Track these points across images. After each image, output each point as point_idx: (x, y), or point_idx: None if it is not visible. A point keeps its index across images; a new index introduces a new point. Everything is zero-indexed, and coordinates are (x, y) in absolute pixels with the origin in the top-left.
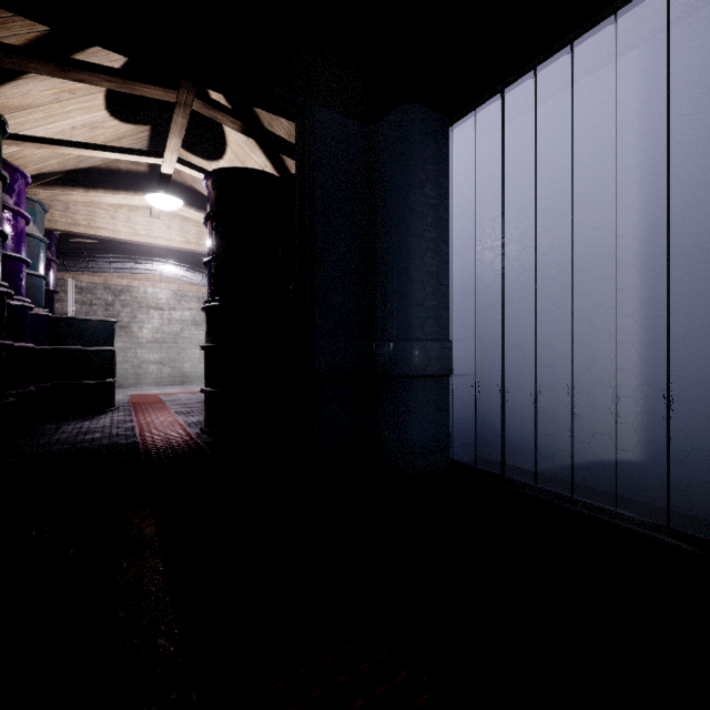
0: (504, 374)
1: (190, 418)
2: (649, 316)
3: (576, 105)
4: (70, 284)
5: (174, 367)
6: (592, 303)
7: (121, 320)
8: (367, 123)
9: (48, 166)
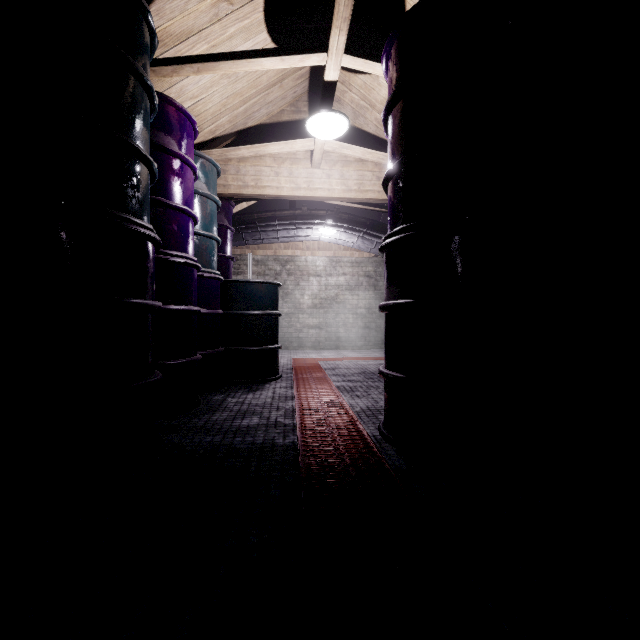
0: None
1: (356, 401)
2: None
3: None
4: (249, 258)
5: (330, 332)
6: None
7: (287, 287)
8: None
9: (220, 127)
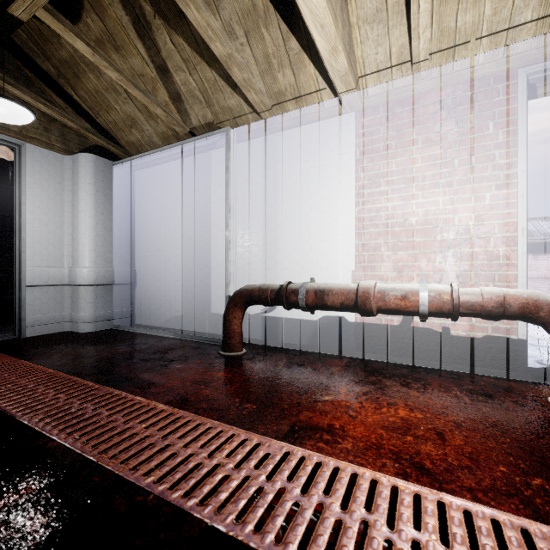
0: (144, 283)
1: None
2: (184, 260)
3: (166, 172)
4: None
5: None
6: (171, 254)
7: None
8: (66, 153)
9: None
